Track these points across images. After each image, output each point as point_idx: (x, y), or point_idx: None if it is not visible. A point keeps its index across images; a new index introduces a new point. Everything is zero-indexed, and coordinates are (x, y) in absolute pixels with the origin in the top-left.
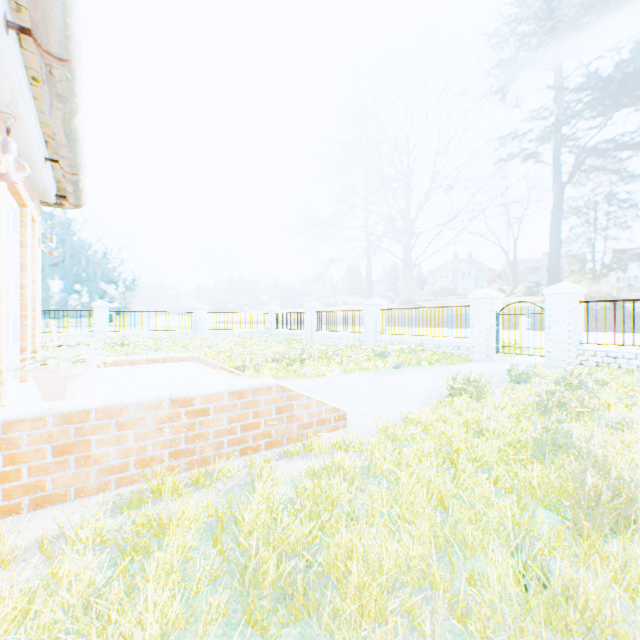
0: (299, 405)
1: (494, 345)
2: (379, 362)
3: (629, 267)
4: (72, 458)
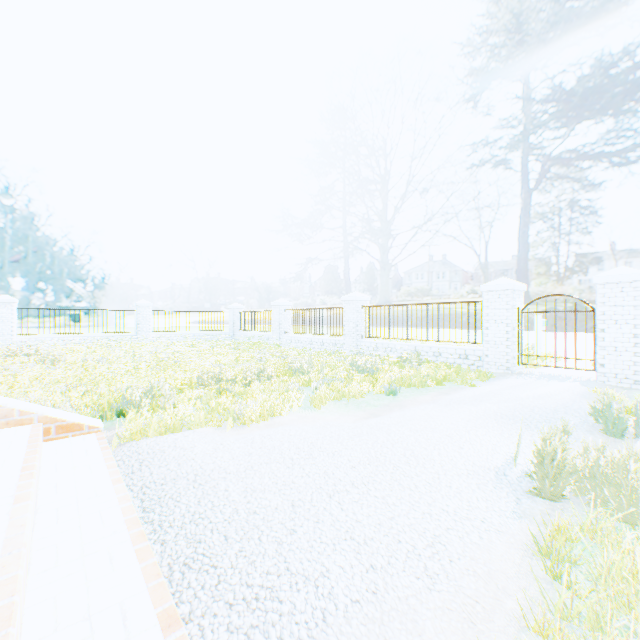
0: None
1: (516, 354)
2: (365, 384)
3: (606, 267)
4: None
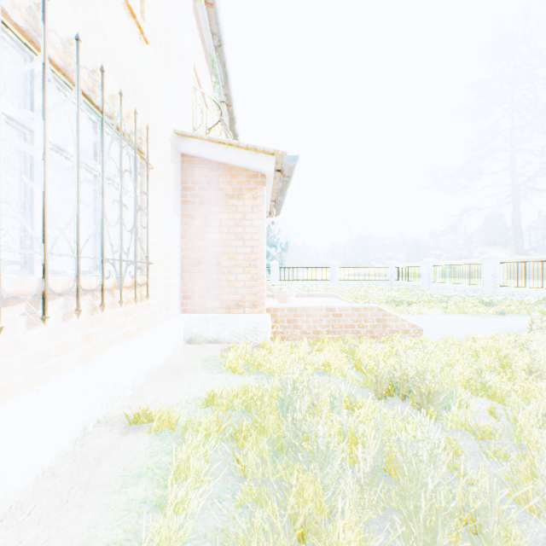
0: (390, 319)
1: None
2: (481, 309)
3: None
4: (292, 325)
